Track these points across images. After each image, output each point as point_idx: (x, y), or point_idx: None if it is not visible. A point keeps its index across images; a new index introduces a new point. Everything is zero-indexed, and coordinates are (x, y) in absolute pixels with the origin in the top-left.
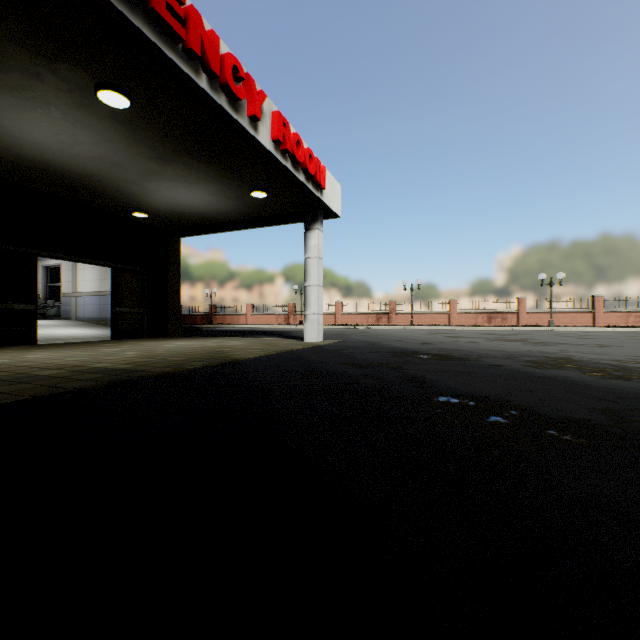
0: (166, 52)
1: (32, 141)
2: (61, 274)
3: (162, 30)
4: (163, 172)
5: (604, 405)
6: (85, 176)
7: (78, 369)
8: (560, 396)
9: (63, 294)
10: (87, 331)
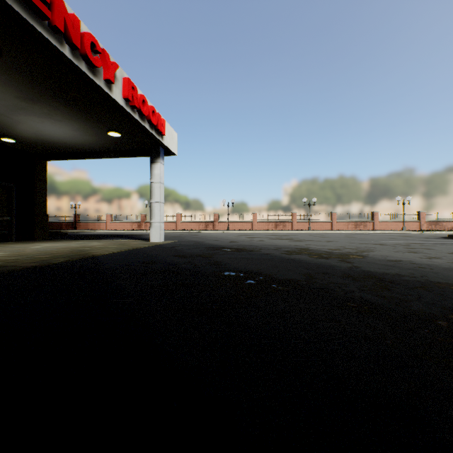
0: (34, 25)
1: None
2: None
3: (30, 8)
4: (31, 109)
5: (307, 272)
6: None
7: None
8: (290, 268)
9: None
10: None
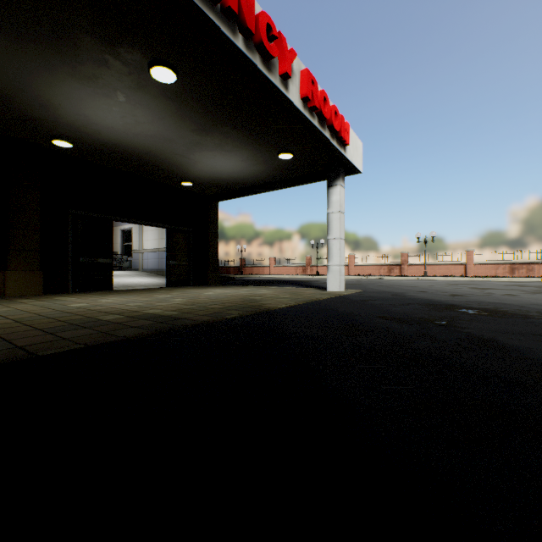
0: (206, 12)
1: (106, 126)
2: (132, 235)
3: None
4: (204, 143)
5: None
6: (145, 153)
7: (134, 315)
8: None
9: (133, 251)
10: (149, 280)
